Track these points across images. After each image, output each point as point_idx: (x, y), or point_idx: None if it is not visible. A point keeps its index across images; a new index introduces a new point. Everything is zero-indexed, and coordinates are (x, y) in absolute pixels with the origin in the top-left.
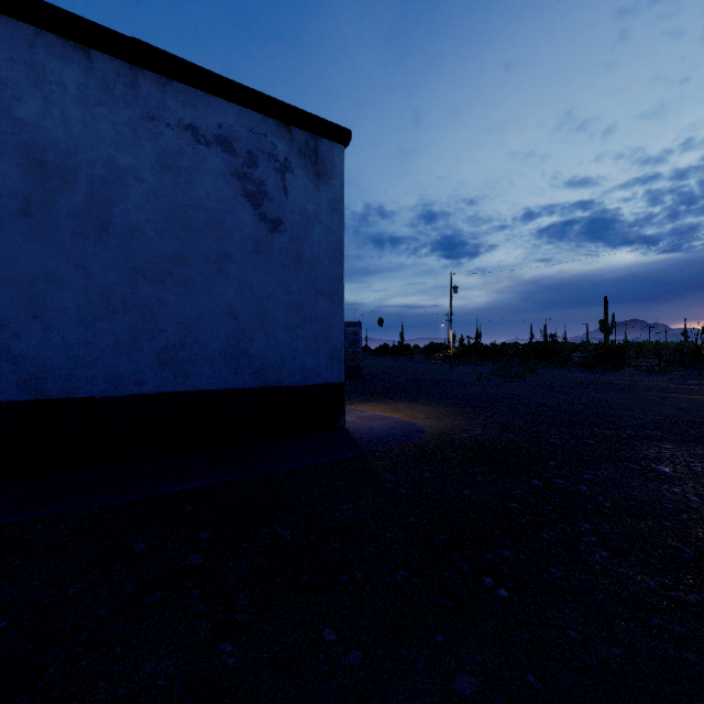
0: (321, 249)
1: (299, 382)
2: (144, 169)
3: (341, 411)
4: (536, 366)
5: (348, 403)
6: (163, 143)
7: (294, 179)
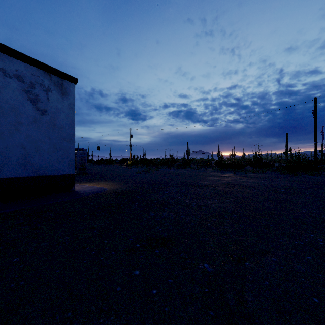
0: (65, 122)
1: (55, 173)
2: None
3: (73, 185)
4: (160, 168)
5: (78, 183)
6: None
7: (52, 95)
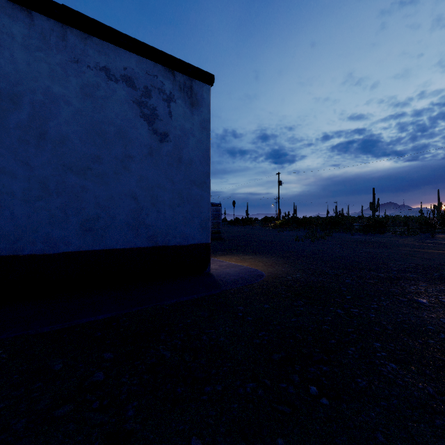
0: (195, 154)
1: (180, 243)
2: (71, 96)
3: (208, 262)
4: (331, 231)
5: (212, 256)
6: (85, 79)
7: (176, 107)
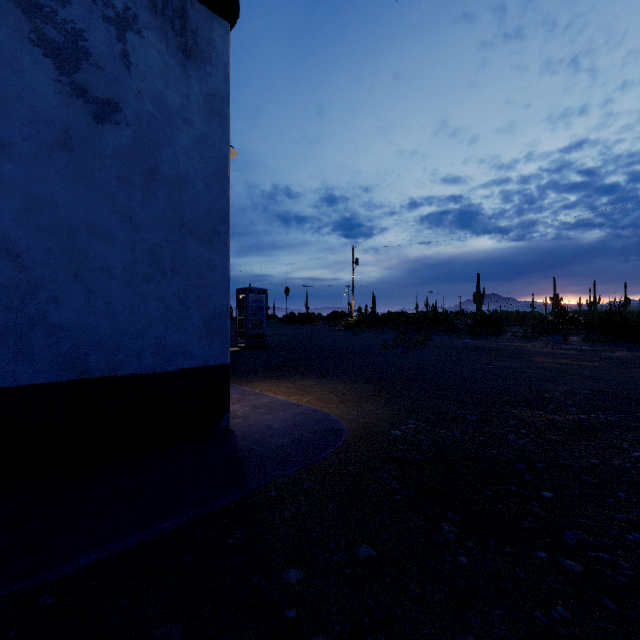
0: (192, 165)
1: (153, 367)
2: None
3: (224, 406)
4: (430, 333)
5: (245, 381)
6: None
7: (142, 46)
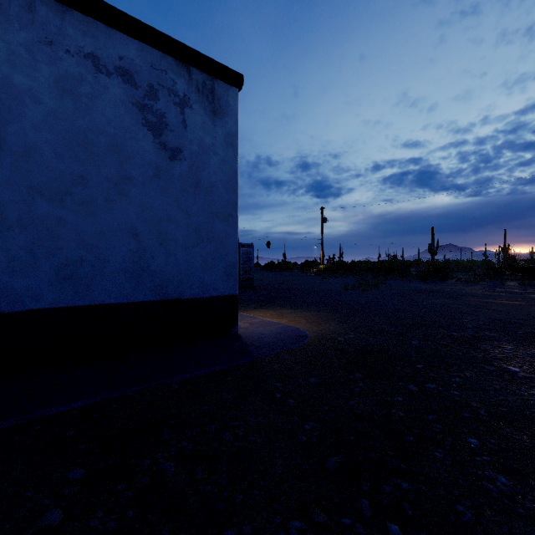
0: (217, 177)
1: (197, 294)
2: (42, 91)
3: (235, 320)
4: (385, 278)
5: (242, 310)
6: (62, 68)
7: (192, 114)
